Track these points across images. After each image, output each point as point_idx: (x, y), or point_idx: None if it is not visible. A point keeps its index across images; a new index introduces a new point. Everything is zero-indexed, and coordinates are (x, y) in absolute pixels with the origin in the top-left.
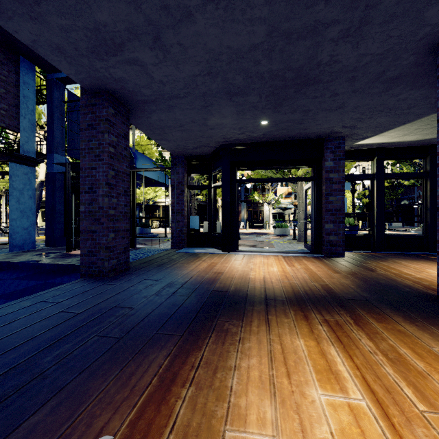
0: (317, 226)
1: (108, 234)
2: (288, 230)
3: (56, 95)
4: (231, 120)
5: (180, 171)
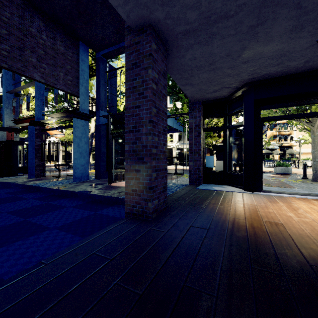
0: None
1: (151, 173)
2: (290, 168)
3: (101, 67)
4: (276, 44)
5: (197, 115)
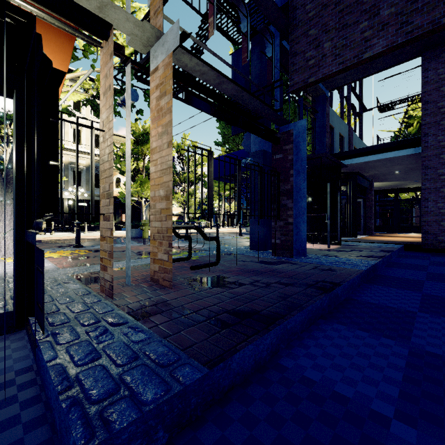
0: (366, 221)
1: None
2: None
3: None
4: (399, 168)
5: None
